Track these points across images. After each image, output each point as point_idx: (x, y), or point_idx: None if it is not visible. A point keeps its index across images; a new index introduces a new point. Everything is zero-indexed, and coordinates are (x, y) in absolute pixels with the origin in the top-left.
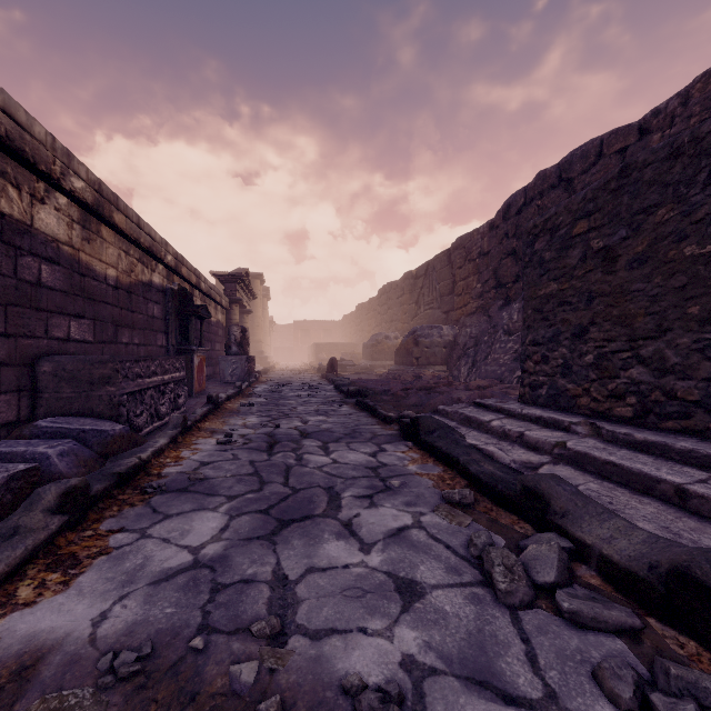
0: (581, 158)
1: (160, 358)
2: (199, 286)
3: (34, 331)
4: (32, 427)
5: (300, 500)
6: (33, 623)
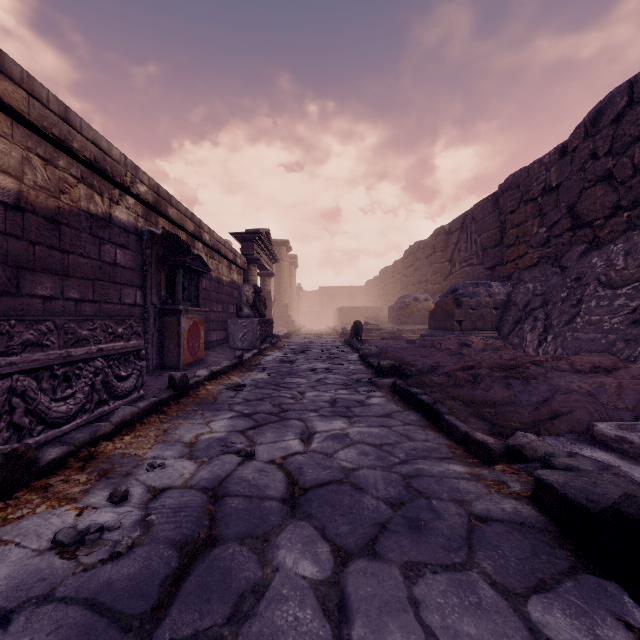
0: None
1: (59, 318)
2: (200, 236)
3: None
4: None
5: None
6: None
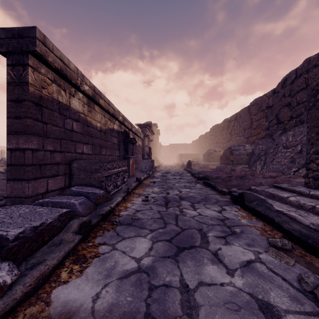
0: None
1: (117, 161)
2: (132, 129)
3: (71, 150)
4: (69, 190)
5: (186, 236)
6: (67, 294)
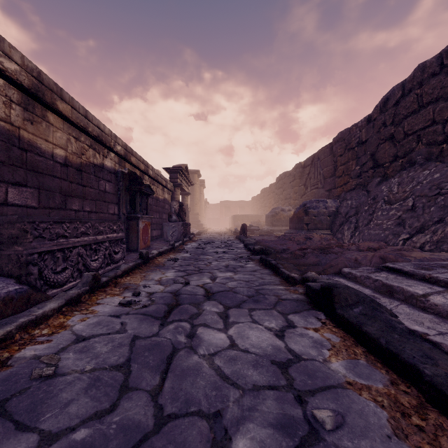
0: None
1: (92, 221)
2: (147, 172)
3: None
4: None
5: None
6: None
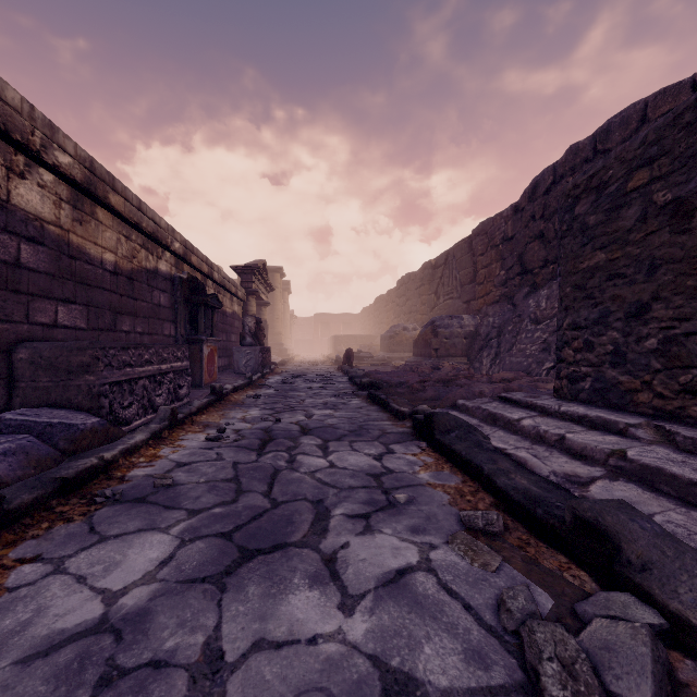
0: (620, 125)
1: (156, 346)
2: (211, 275)
3: (12, 315)
4: None
5: (277, 519)
6: None
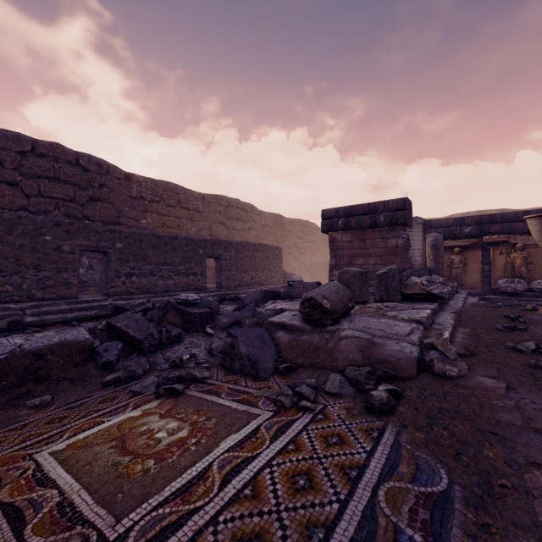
0: None
1: None
2: None
3: None
4: None
5: None
6: None
